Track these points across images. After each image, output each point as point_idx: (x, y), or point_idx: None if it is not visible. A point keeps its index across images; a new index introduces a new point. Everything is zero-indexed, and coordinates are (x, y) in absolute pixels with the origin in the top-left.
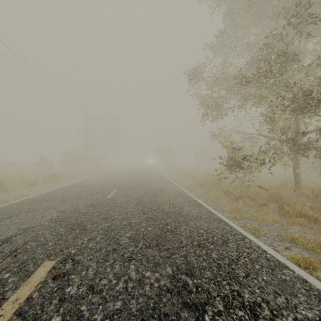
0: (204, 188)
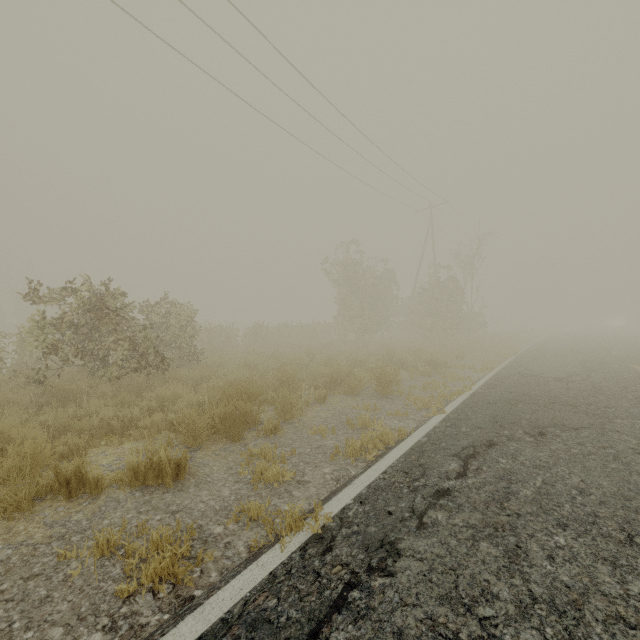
0: None
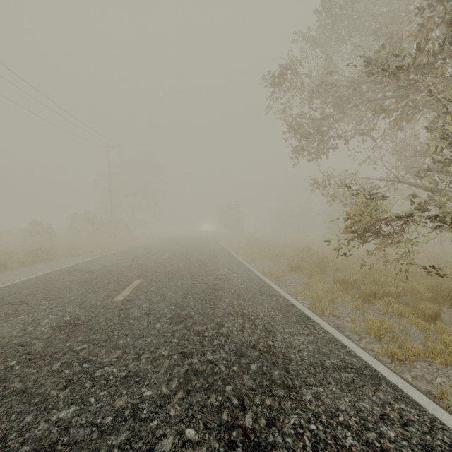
0: (298, 274)
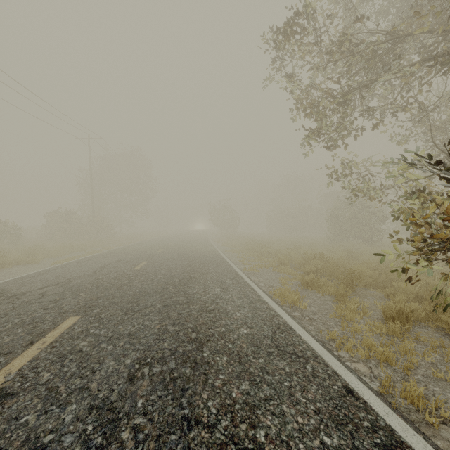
0: (317, 294)
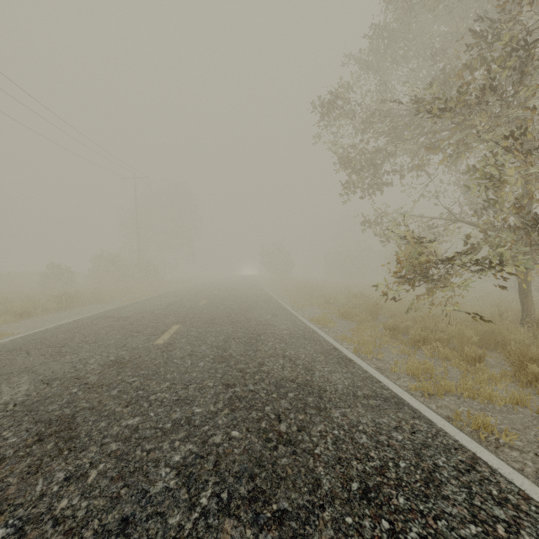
0: (348, 321)
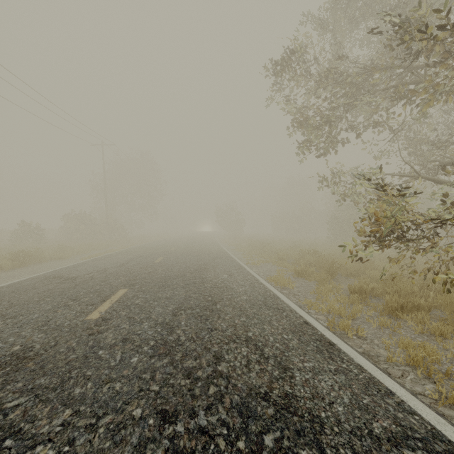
0: (305, 280)
